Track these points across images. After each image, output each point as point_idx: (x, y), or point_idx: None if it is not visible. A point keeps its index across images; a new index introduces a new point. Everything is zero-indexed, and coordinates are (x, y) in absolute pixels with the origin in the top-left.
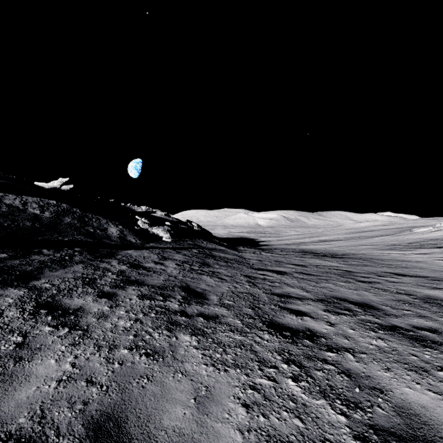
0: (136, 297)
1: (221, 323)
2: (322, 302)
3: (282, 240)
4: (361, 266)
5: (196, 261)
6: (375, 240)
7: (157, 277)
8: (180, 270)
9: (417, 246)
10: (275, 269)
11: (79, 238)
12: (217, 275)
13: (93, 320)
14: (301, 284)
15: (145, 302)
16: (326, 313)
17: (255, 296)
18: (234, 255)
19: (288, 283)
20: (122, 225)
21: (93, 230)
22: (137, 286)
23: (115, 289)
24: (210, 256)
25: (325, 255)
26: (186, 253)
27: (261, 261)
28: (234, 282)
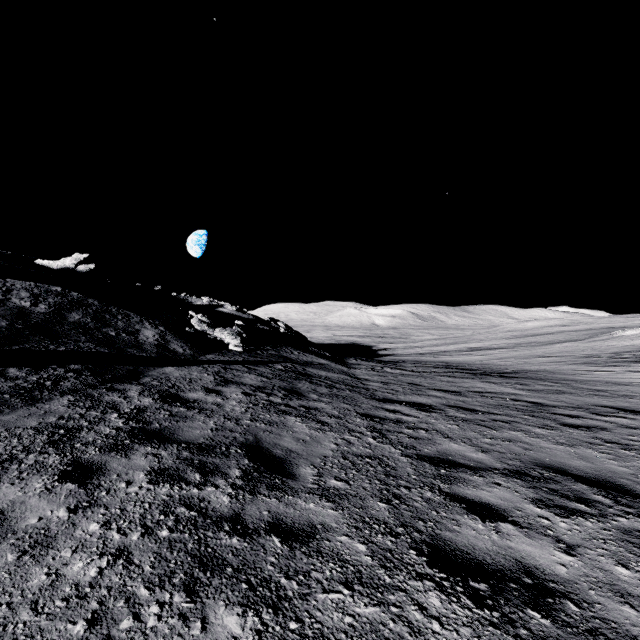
0: (144, 477)
1: (321, 555)
2: (522, 477)
3: (412, 348)
4: (554, 393)
5: (278, 387)
6: (557, 348)
7: (203, 421)
8: (248, 406)
9: (630, 359)
10: (413, 400)
11: (87, 347)
12: (313, 414)
13: (7, 561)
14: (467, 432)
15: (158, 489)
16: (542, 510)
17: (389, 465)
18: (342, 374)
19: (442, 431)
20: (166, 326)
21: (114, 334)
22: (156, 446)
23: (108, 455)
24: (303, 376)
25: (486, 373)
26: (264, 372)
27: (387, 384)
28: (345, 431)
